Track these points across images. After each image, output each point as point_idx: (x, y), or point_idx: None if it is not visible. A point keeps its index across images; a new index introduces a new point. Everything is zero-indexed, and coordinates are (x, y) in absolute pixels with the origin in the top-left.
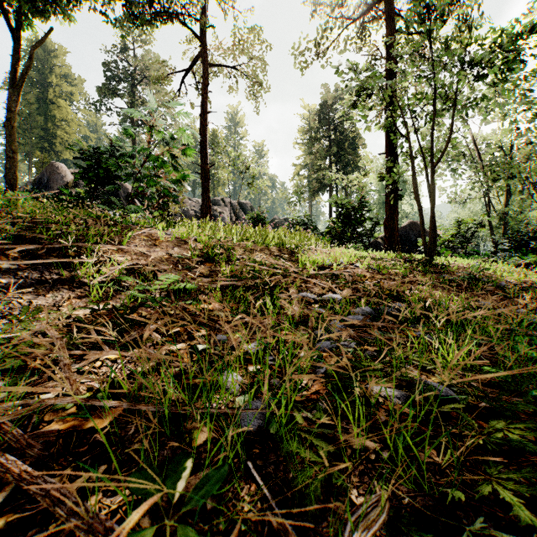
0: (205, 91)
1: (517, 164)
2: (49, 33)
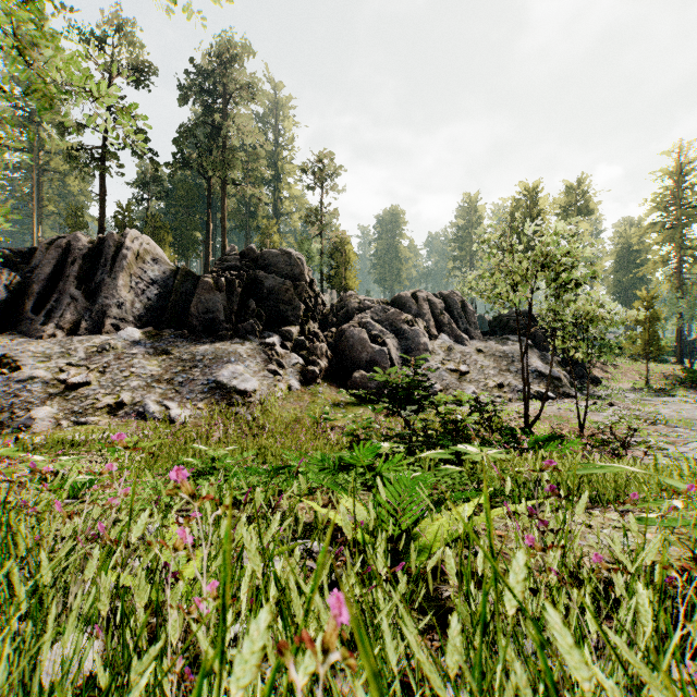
0: None
1: None
2: None
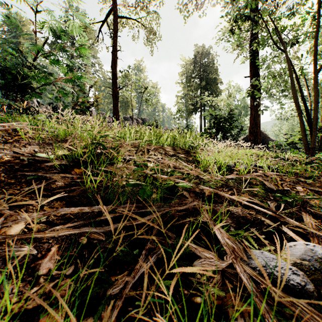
0: (115, 35)
1: None
2: None
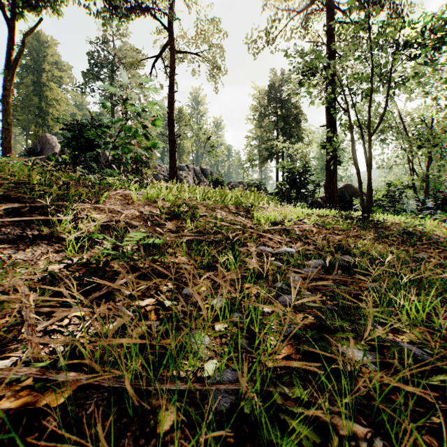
0: (172, 73)
1: (438, 134)
2: (38, 22)
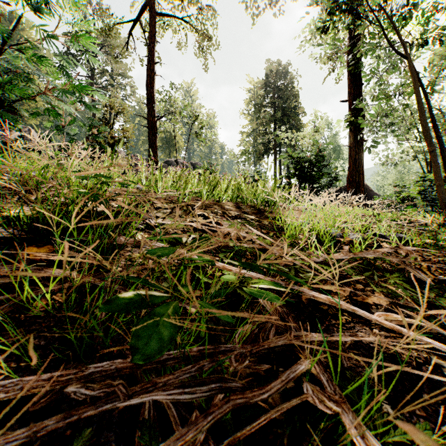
0: (152, 40)
1: None
2: None
